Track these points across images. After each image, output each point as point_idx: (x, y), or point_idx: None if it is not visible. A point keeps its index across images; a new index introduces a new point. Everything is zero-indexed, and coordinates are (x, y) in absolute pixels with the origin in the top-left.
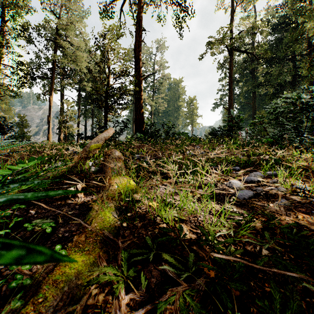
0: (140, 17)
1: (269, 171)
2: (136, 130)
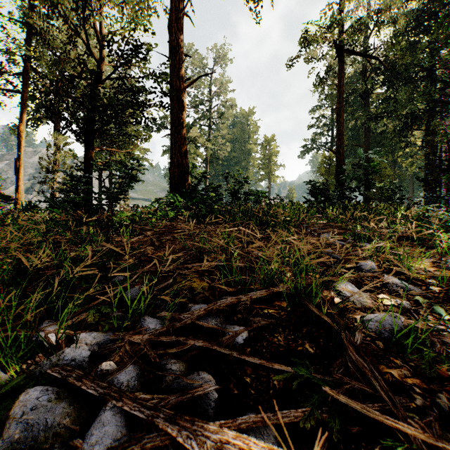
0: None
1: None
2: (172, 186)
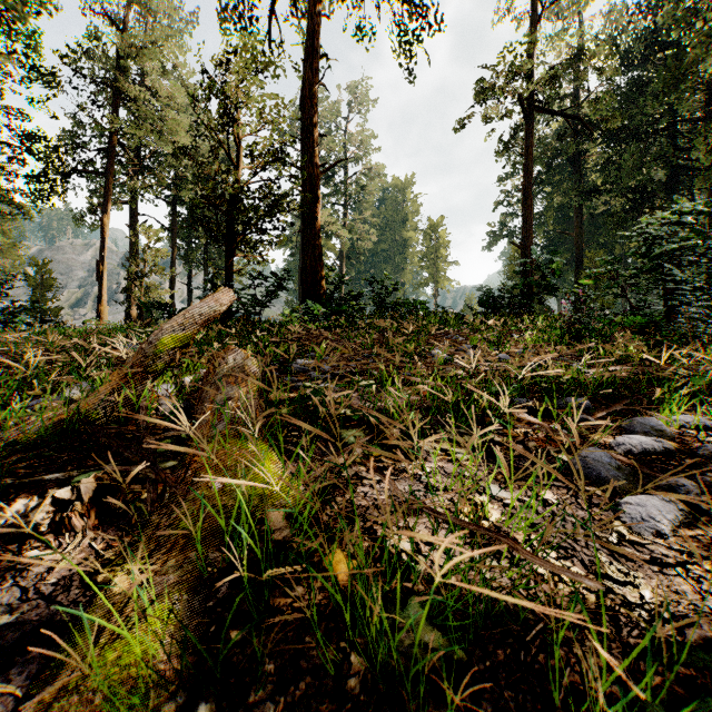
0: (313, 25)
1: (681, 416)
2: (304, 295)
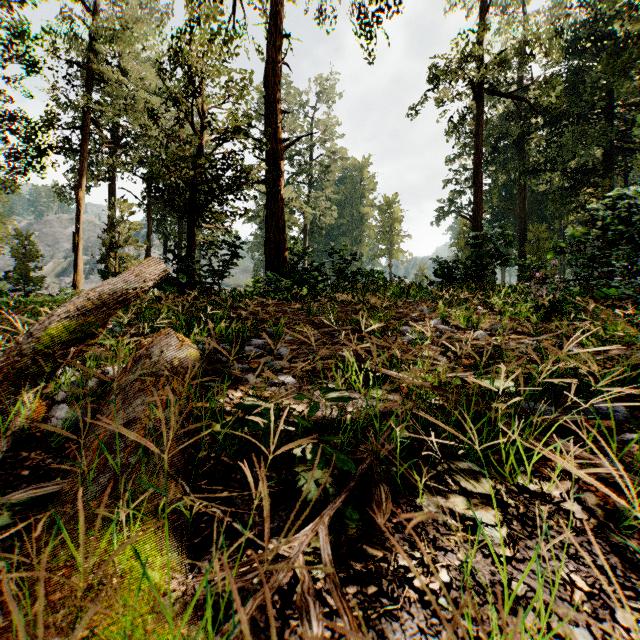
0: (277, 5)
1: None
2: (268, 265)
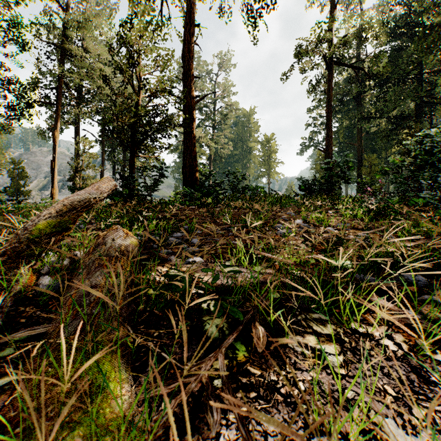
0: (191, 4)
1: None
2: (184, 182)
